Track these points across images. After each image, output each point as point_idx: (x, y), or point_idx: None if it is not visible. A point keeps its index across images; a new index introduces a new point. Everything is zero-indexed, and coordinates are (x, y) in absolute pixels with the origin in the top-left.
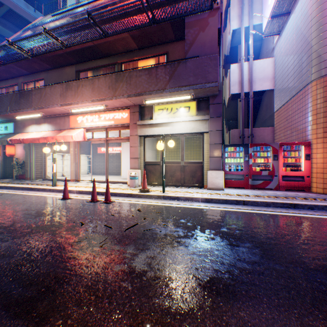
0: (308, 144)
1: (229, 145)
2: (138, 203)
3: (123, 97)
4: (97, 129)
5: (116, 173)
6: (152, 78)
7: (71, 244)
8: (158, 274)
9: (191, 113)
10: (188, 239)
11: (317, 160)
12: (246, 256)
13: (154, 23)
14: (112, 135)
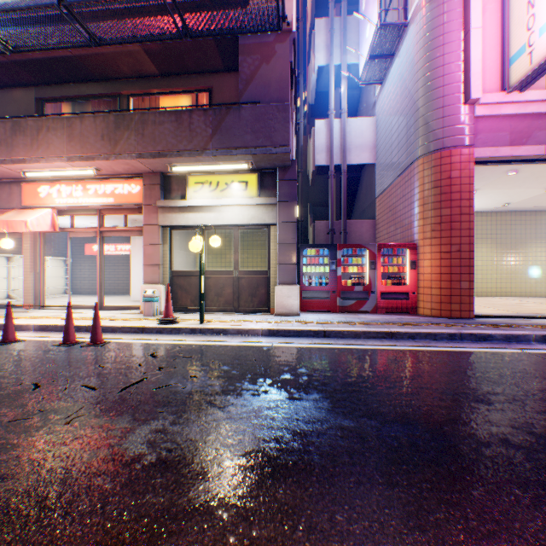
0: (414, 247)
1: (309, 246)
2: (154, 343)
3: (130, 157)
4: (82, 211)
5: (122, 291)
6: (182, 130)
7: (6, 425)
8: (163, 457)
9: (251, 193)
10: (227, 397)
11: (424, 270)
12: (307, 412)
13: (186, 35)
14: (113, 223)
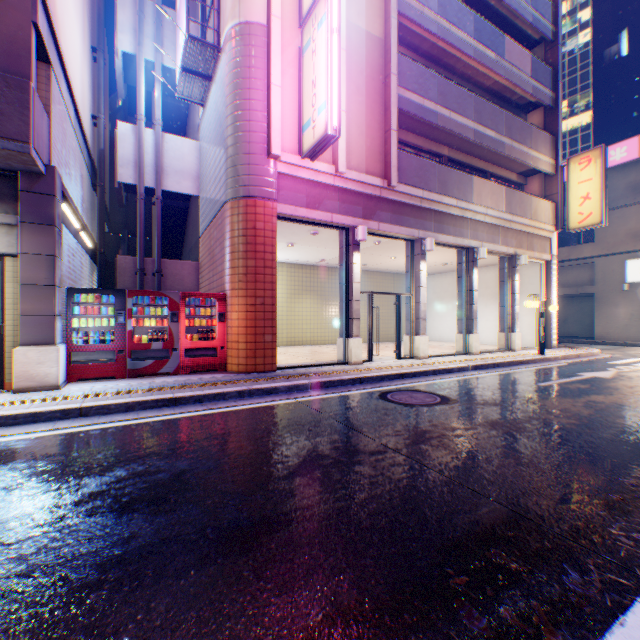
0: (225, 298)
1: (84, 291)
2: None
3: None
4: None
5: None
6: None
7: None
8: None
9: None
10: None
11: (233, 323)
12: None
13: None
14: None
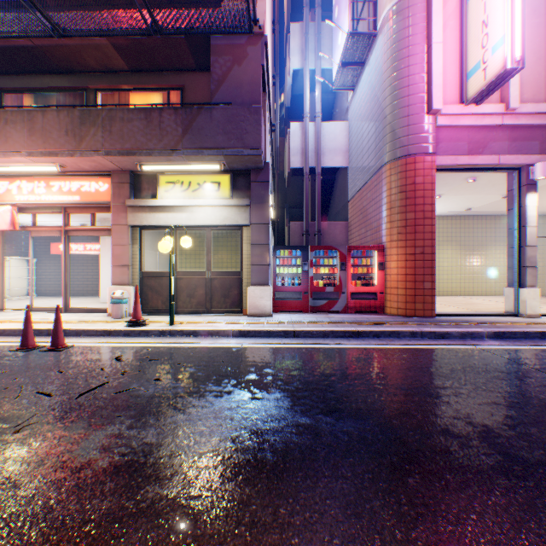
0: (382, 249)
1: (282, 247)
2: (120, 346)
3: (97, 154)
4: (45, 209)
5: (92, 292)
6: (152, 128)
7: None
8: (116, 461)
9: (223, 194)
10: (190, 399)
11: (391, 271)
12: (267, 412)
13: (156, 32)
14: (81, 221)
